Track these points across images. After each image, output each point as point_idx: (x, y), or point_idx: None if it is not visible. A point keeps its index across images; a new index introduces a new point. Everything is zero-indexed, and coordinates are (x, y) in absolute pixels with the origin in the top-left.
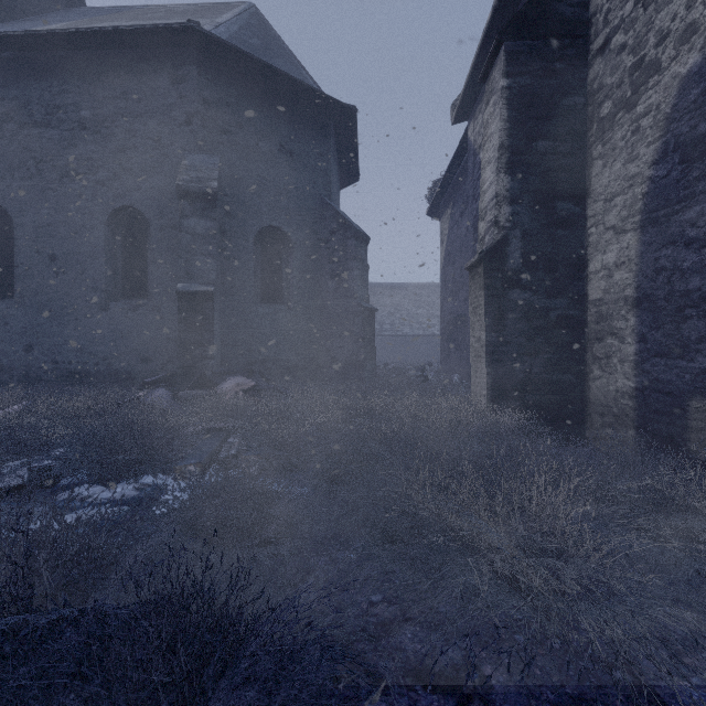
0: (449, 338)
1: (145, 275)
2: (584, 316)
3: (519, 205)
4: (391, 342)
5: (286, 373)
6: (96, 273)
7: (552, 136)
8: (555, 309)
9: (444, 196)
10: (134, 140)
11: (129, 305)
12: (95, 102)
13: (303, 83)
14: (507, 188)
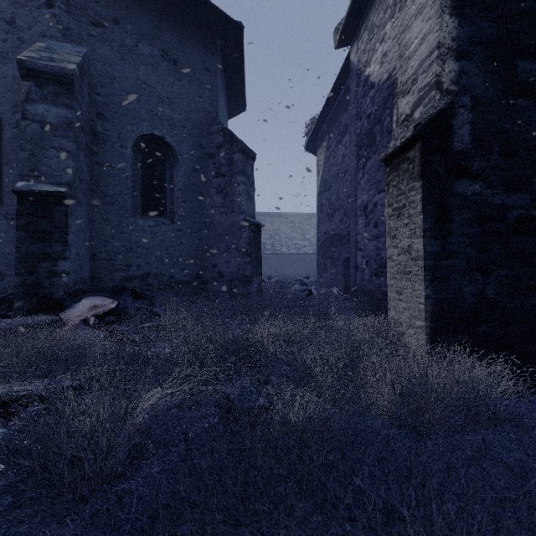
0: (325, 254)
1: None
2: None
3: (468, 61)
4: (271, 259)
5: (169, 289)
6: None
7: None
8: (514, 207)
9: (319, 132)
10: None
11: None
12: None
13: None
14: (454, 35)
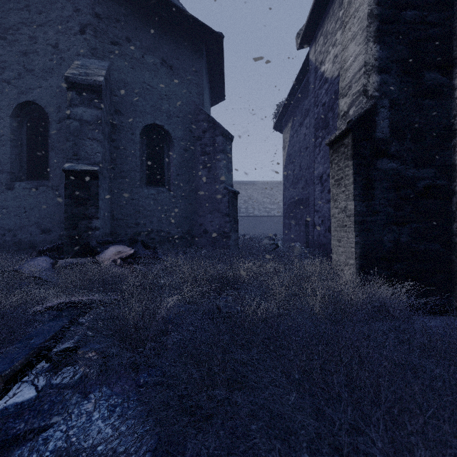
0: (290, 216)
1: (46, 160)
2: (450, 185)
3: (387, 74)
4: (245, 220)
5: (167, 242)
6: (2, 157)
7: (420, 5)
8: (422, 178)
9: (285, 115)
10: (35, 46)
11: (31, 184)
12: (1, 12)
13: (180, 8)
14: (376, 56)
